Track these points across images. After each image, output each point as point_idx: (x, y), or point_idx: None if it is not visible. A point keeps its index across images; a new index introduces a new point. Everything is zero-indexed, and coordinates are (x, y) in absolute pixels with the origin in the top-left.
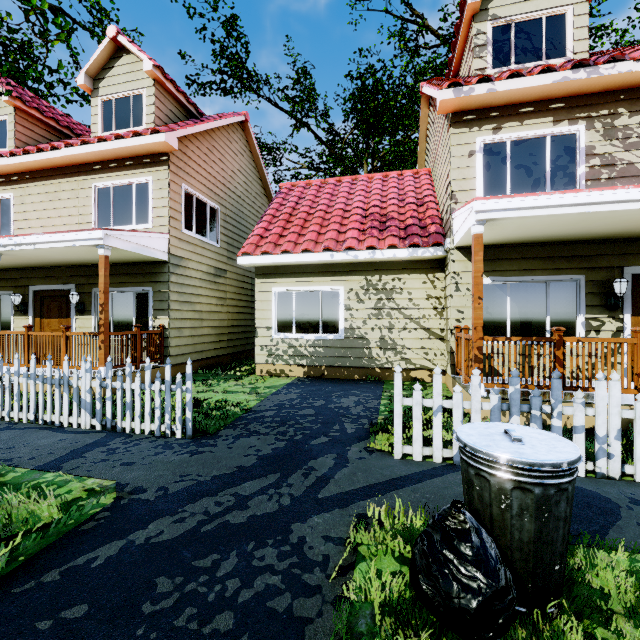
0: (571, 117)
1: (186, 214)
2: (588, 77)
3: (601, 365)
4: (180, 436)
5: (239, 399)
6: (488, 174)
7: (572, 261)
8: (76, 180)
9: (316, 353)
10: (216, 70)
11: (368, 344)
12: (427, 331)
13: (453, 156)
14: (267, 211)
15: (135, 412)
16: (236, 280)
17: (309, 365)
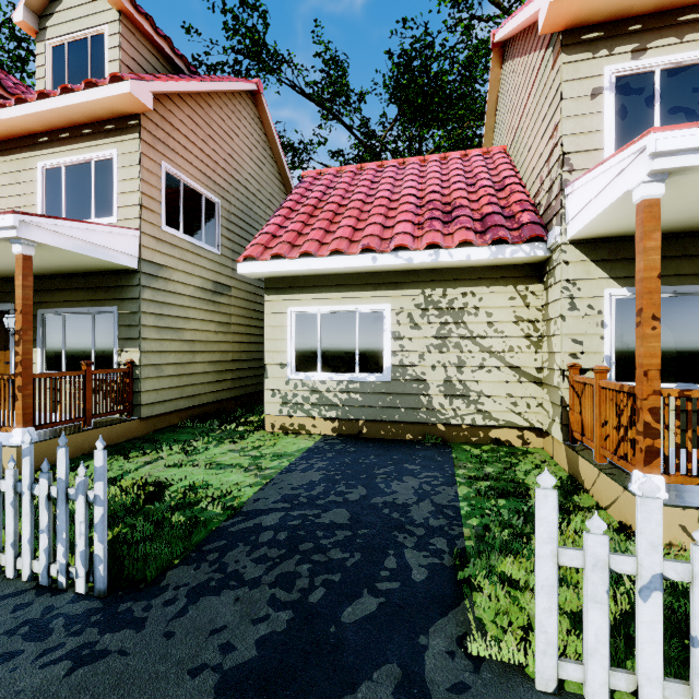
0: None
1: (169, 205)
2: None
3: None
4: (83, 590)
5: (227, 482)
6: (623, 124)
7: None
8: (16, 158)
9: (350, 401)
10: (228, 48)
11: (427, 389)
12: (516, 371)
13: (566, 98)
14: (283, 204)
15: (5, 536)
16: (245, 300)
17: (340, 418)
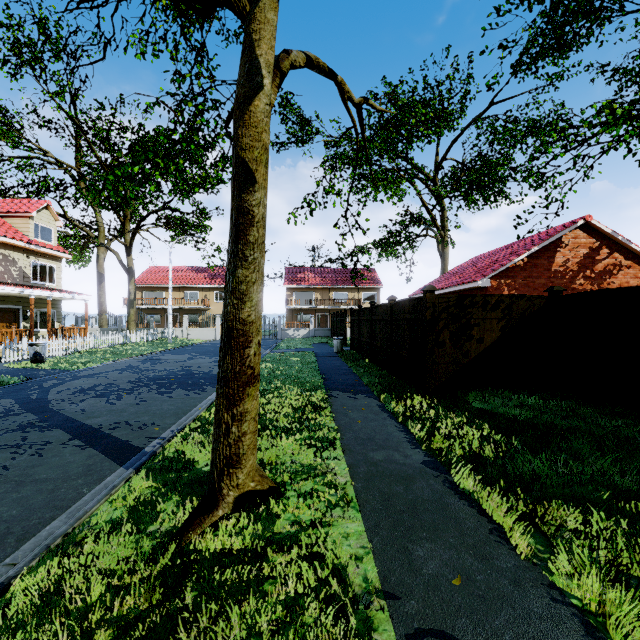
0: None
1: None
2: None
3: (5, 338)
4: None
5: None
6: None
7: None
8: None
9: None
10: None
11: None
12: None
13: None
14: None
15: None
16: None
17: None
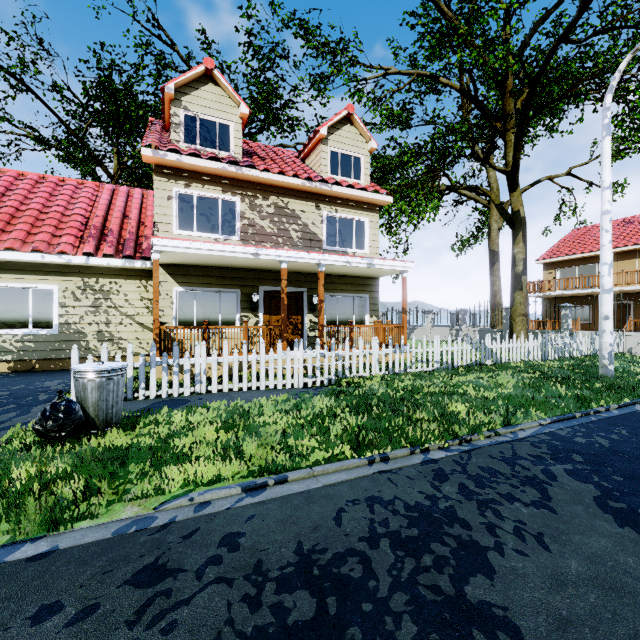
0: (233, 191)
1: None
2: (237, 172)
3: (228, 341)
4: None
5: None
6: (182, 215)
7: (233, 280)
8: None
9: (25, 348)
10: None
11: (85, 337)
12: (141, 325)
13: (156, 196)
14: None
15: None
16: None
17: (16, 360)
